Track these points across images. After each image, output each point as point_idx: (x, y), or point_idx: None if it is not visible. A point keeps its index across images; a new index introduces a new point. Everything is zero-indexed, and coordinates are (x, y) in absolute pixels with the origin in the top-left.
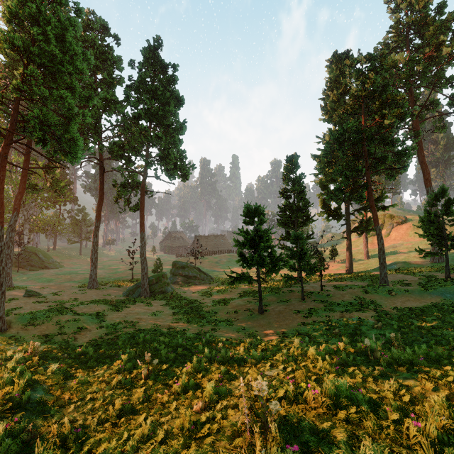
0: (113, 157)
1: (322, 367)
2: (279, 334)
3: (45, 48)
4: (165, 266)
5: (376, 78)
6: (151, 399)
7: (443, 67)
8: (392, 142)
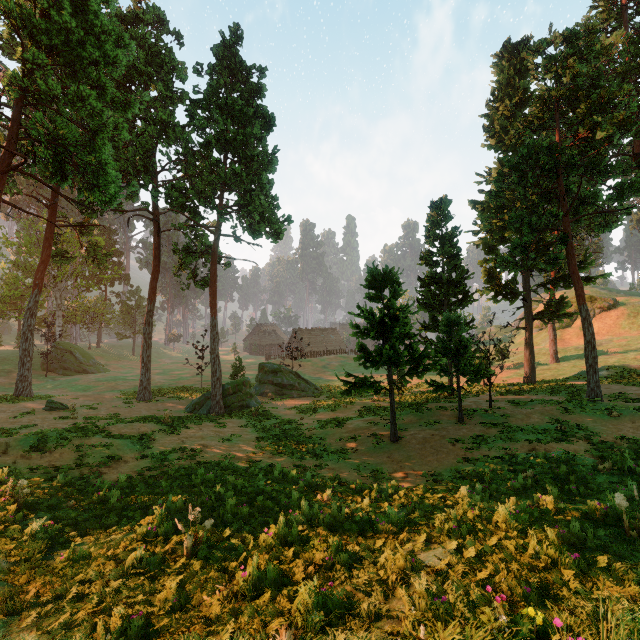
0: (173, 208)
1: (539, 551)
2: (427, 476)
3: (55, 18)
4: (250, 371)
5: (580, 67)
6: (189, 604)
7: None
8: (608, 170)
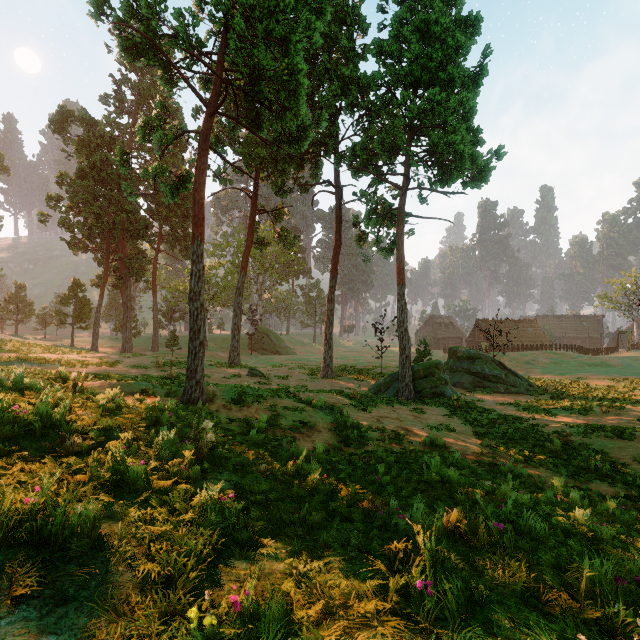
0: (354, 173)
1: None
2: None
3: None
4: None
5: None
6: None
7: None
8: None
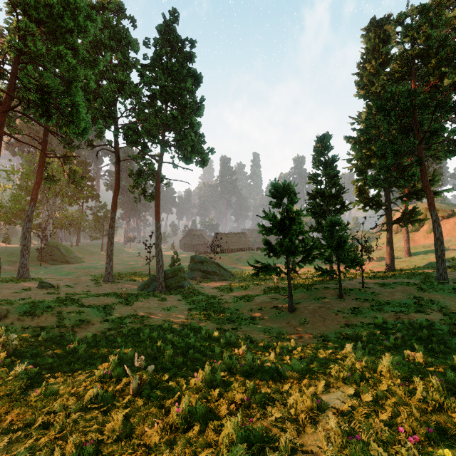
0: (128, 143)
1: (427, 396)
2: (317, 337)
3: None
4: (184, 262)
5: (431, 32)
6: (133, 434)
7: None
8: (452, 109)
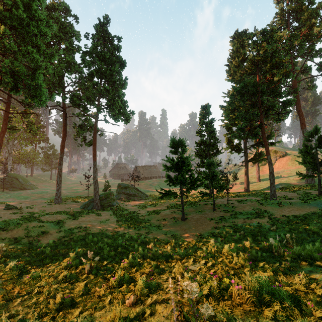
0: (73, 105)
1: (237, 262)
2: (198, 236)
3: (14, 12)
4: (113, 187)
5: (267, 47)
6: (90, 292)
7: (314, 43)
8: (279, 94)
